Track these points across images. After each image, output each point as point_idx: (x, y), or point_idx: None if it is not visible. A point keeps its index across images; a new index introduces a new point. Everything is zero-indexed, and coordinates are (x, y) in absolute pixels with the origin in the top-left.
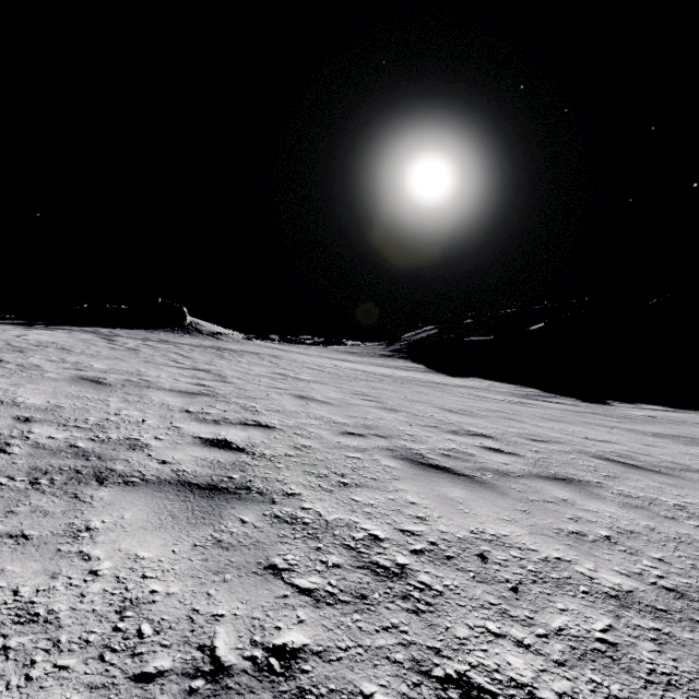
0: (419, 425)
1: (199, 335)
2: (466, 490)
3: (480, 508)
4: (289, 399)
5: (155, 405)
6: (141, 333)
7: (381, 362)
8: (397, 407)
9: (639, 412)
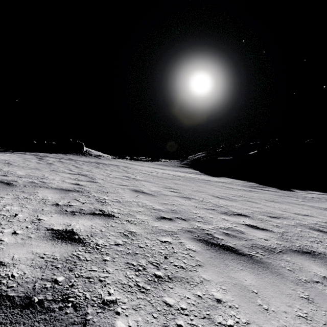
0: (204, 208)
1: (89, 156)
2: (254, 274)
3: (274, 300)
4: (128, 192)
5: (36, 200)
6: (60, 155)
7: (178, 169)
8: (189, 196)
9: (310, 195)
